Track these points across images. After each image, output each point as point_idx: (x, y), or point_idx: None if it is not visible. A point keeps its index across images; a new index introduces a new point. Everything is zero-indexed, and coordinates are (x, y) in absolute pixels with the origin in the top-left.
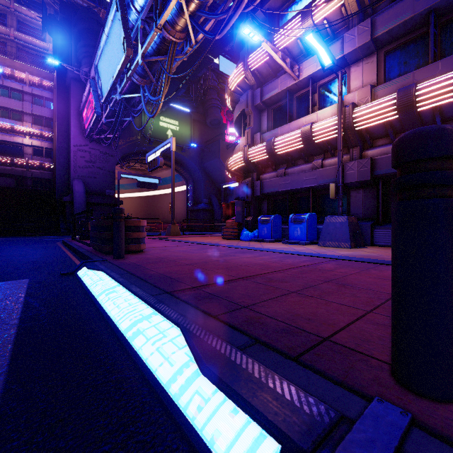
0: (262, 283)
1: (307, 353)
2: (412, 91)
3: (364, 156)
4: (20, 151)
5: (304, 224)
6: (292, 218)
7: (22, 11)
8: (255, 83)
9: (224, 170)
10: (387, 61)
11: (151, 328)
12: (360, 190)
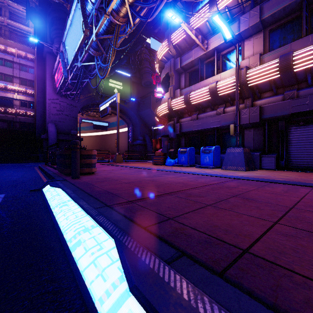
0: (184, 197)
1: (231, 267)
2: (290, 57)
3: (254, 105)
4: (11, 103)
5: (211, 153)
6: (203, 149)
7: (12, 5)
8: (176, 54)
9: (154, 117)
10: (271, 37)
11: (89, 239)
12: (251, 129)
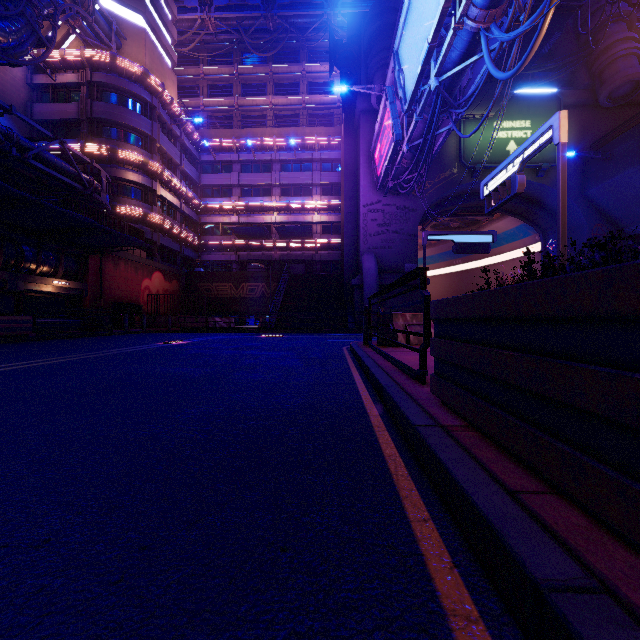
0: None
1: None
2: None
3: None
4: (309, 230)
5: None
6: None
7: (312, 70)
8: None
9: None
10: None
11: None
12: None
